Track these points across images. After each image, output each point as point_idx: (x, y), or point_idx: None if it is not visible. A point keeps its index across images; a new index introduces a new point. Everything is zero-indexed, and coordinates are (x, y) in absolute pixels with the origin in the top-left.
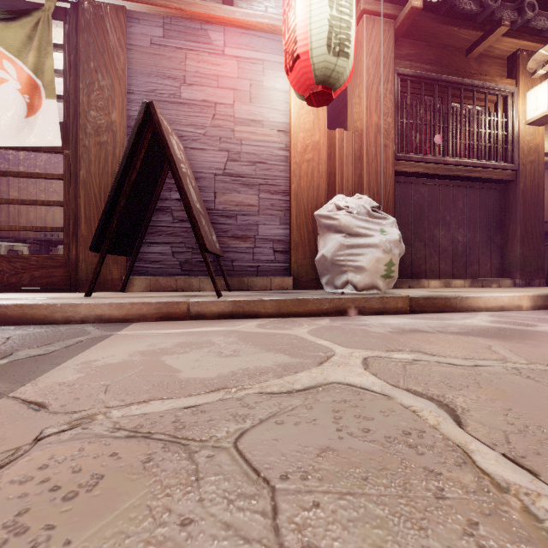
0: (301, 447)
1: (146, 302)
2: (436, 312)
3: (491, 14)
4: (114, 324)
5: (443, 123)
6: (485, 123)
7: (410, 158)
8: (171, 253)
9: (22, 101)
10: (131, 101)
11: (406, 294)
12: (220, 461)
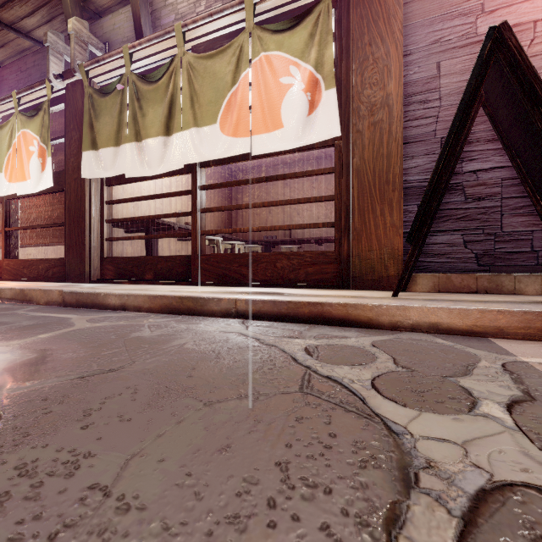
0: None
1: (505, 310)
2: None
3: None
4: (459, 337)
5: None
6: None
7: None
8: (462, 243)
9: (305, 100)
10: (408, 64)
11: None
12: None
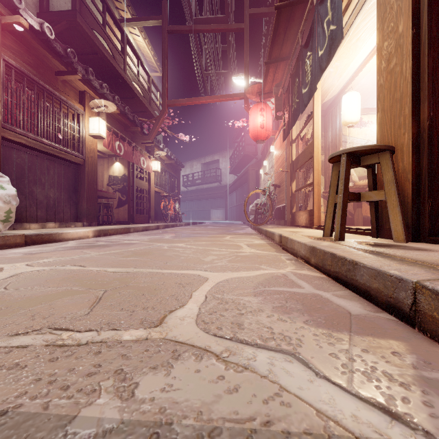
0: (38, 282)
1: None
2: (44, 244)
3: (72, 63)
4: None
5: (41, 114)
6: (68, 125)
7: (15, 130)
8: None
9: None
10: None
11: (22, 233)
12: (10, 291)
